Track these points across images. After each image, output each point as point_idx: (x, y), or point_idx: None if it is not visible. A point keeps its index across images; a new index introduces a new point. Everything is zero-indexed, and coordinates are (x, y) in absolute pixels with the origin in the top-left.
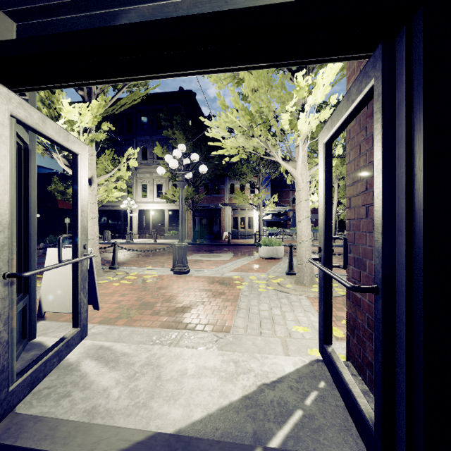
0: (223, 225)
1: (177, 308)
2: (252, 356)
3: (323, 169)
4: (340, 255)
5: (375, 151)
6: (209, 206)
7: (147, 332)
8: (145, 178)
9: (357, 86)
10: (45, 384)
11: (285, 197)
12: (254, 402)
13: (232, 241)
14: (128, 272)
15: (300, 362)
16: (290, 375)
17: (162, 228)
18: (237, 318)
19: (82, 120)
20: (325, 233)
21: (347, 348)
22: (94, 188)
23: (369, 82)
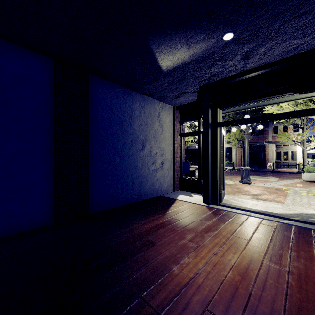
0: (266, 157)
1: (252, 194)
2: (297, 208)
3: None
4: None
5: None
6: (255, 144)
7: (245, 198)
8: None
9: None
10: (223, 201)
11: None
12: (297, 214)
13: (276, 169)
14: None
15: None
16: None
17: None
18: (287, 201)
19: None
20: None
21: None
22: None
23: None
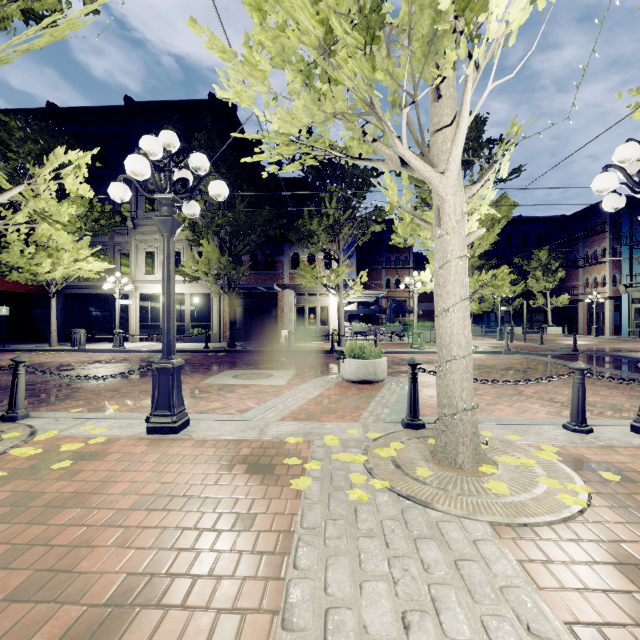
0: (280, 319)
1: None
2: None
3: None
4: (517, 383)
5: None
6: (258, 288)
7: None
8: (151, 242)
9: None
10: None
11: (375, 278)
12: None
13: (296, 345)
14: (39, 429)
15: None
16: None
17: (180, 325)
18: None
19: None
20: None
21: None
22: None
23: None
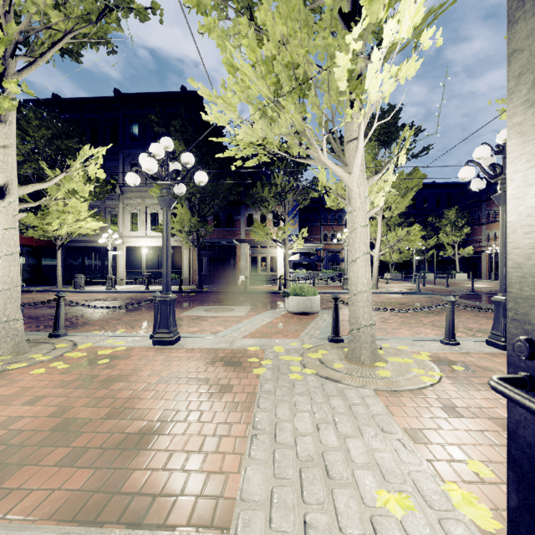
0: (238, 266)
1: (129, 434)
2: None
3: None
4: (408, 311)
5: None
6: (220, 242)
7: None
8: (135, 205)
9: None
10: None
11: (314, 233)
12: None
13: (251, 287)
14: (78, 342)
15: None
16: None
17: (158, 271)
18: (249, 464)
19: None
20: None
21: None
22: (9, 203)
23: None
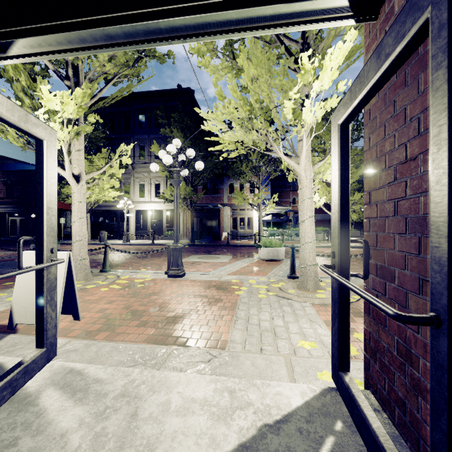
0: (222, 225)
1: (167, 317)
2: (251, 382)
3: (338, 156)
4: None
5: (434, 113)
6: (208, 206)
7: (130, 349)
8: (143, 178)
9: (396, 31)
10: None
11: (285, 197)
12: None
13: (232, 242)
14: (120, 275)
15: (309, 392)
16: (298, 411)
17: (160, 229)
18: (234, 330)
19: (65, 110)
20: (341, 235)
21: (366, 373)
22: (82, 186)
23: (420, 15)
